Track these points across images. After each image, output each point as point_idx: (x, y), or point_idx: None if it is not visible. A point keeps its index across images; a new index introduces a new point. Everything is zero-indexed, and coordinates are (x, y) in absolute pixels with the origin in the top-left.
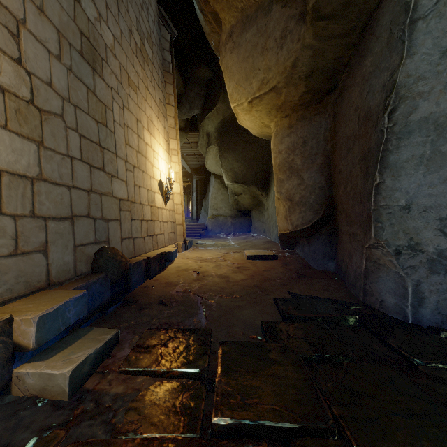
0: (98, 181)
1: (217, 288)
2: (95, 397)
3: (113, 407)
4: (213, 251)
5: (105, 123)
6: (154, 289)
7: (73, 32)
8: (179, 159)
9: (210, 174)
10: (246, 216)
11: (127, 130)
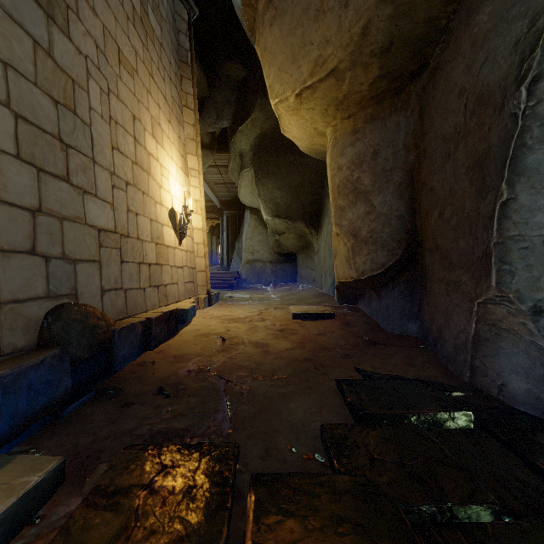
0: (56, 196)
1: (251, 363)
2: None
3: None
4: (247, 307)
5: (73, 108)
6: (153, 367)
7: None
8: (200, 182)
9: (245, 208)
10: (290, 261)
11: (115, 128)
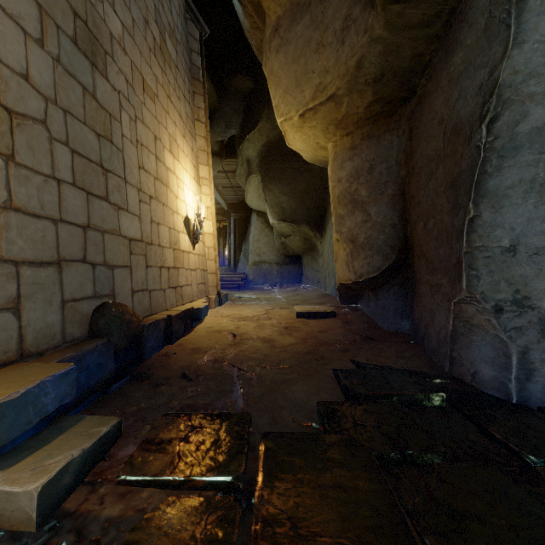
0: (99, 214)
1: (259, 355)
2: (77, 524)
3: (102, 541)
4: (254, 307)
5: (110, 138)
6: (175, 358)
7: (63, 11)
8: (211, 190)
9: (251, 211)
10: (295, 263)
11: (141, 150)
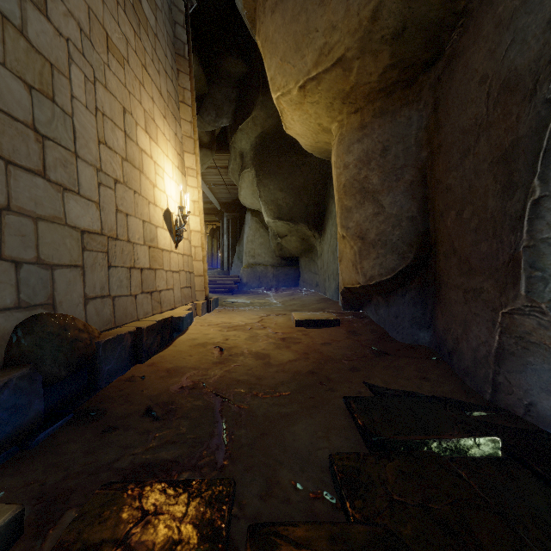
0: (30, 193)
1: (250, 377)
2: None
3: None
4: (247, 314)
5: (51, 96)
6: (142, 383)
7: None
8: (198, 182)
9: (246, 211)
10: (292, 265)
11: (103, 121)
